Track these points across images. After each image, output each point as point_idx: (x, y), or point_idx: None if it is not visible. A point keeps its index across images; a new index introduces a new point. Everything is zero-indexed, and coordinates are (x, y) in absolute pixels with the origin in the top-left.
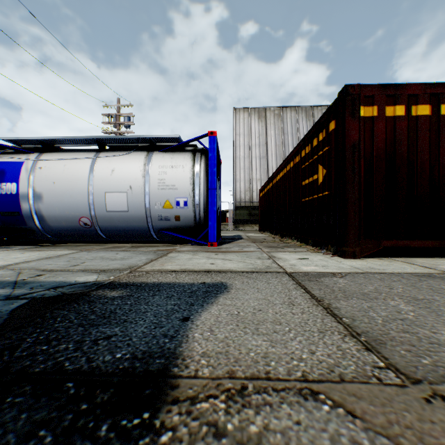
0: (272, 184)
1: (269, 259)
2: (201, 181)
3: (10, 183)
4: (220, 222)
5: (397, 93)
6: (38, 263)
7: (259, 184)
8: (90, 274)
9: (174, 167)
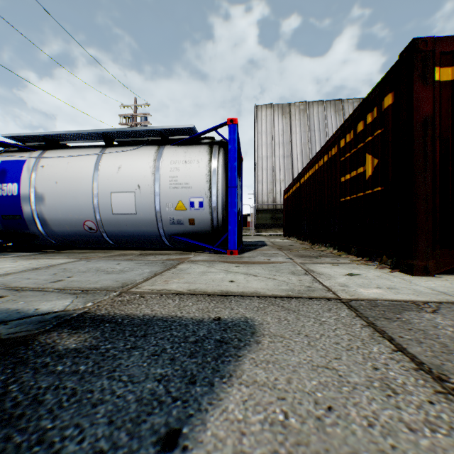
0: (299, 184)
1: (306, 274)
2: (219, 178)
3: (11, 184)
4: (241, 227)
5: None
6: (16, 277)
7: (283, 185)
8: (65, 296)
9: (188, 162)
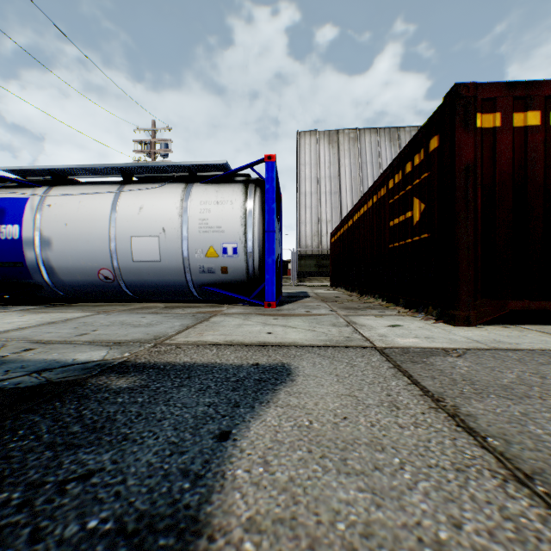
0: (347, 226)
1: (348, 326)
2: (255, 222)
3: (11, 226)
4: (280, 276)
5: (529, 94)
6: (34, 331)
7: (330, 227)
8: (98, 348)
9: (220, 203)
